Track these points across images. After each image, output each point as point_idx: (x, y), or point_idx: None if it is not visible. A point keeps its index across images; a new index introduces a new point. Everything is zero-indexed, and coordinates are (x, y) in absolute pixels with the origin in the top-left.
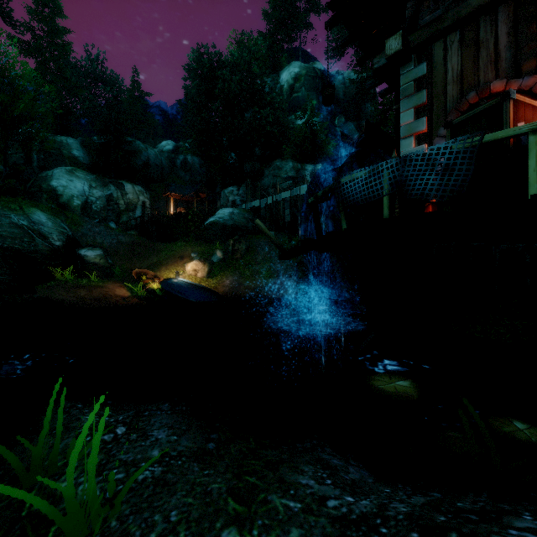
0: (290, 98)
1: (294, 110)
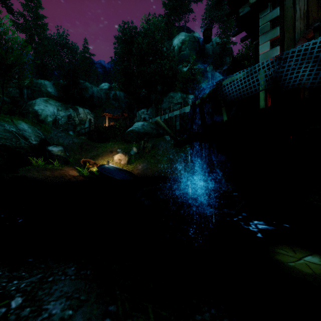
0: (179, 55)
1: (181, 62)
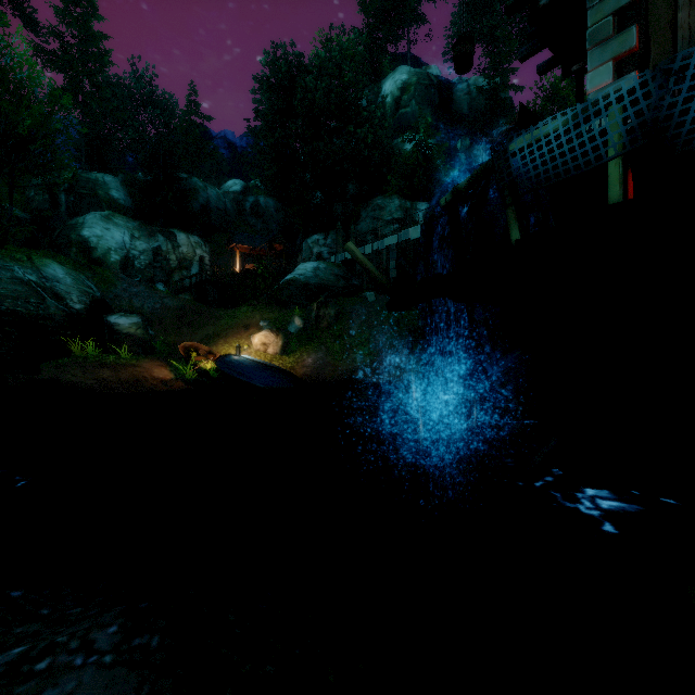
0: (396, 116)
1: (400, 131)
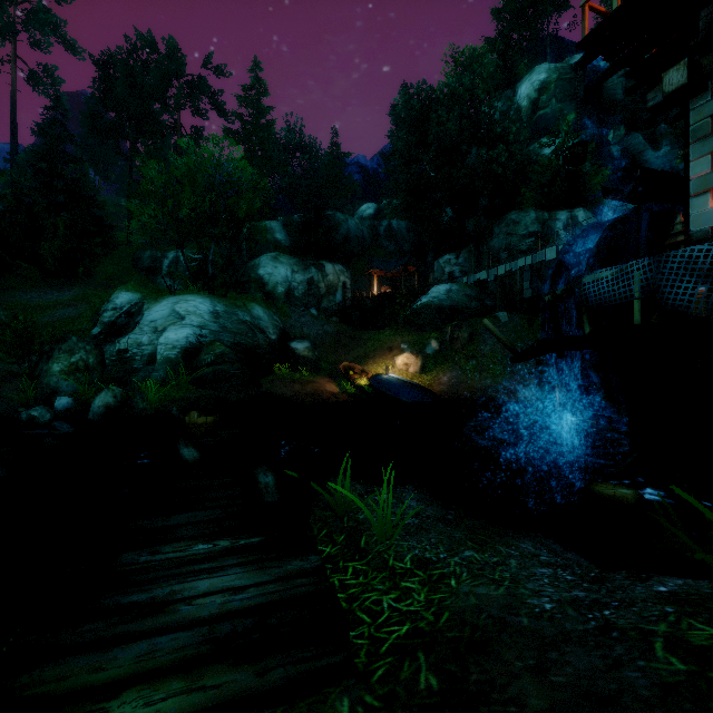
0: (532, 119)
1: (538, 134)
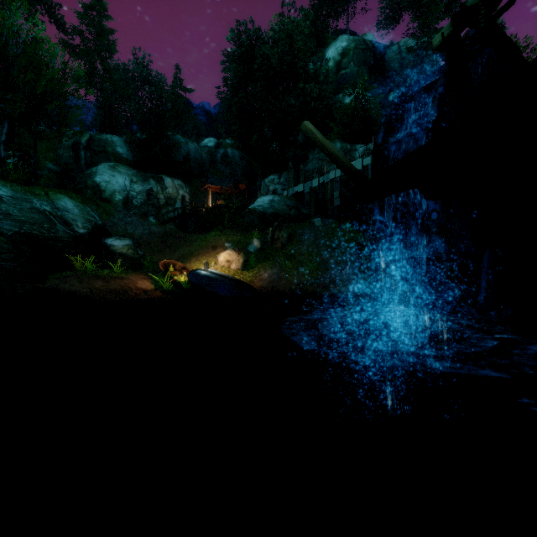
0: (337, 76)
1: (341, 89)
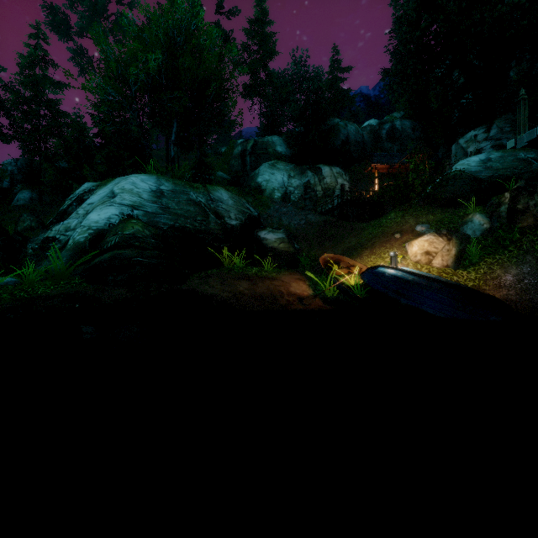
0: None
1: None
